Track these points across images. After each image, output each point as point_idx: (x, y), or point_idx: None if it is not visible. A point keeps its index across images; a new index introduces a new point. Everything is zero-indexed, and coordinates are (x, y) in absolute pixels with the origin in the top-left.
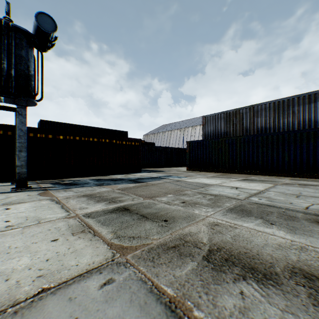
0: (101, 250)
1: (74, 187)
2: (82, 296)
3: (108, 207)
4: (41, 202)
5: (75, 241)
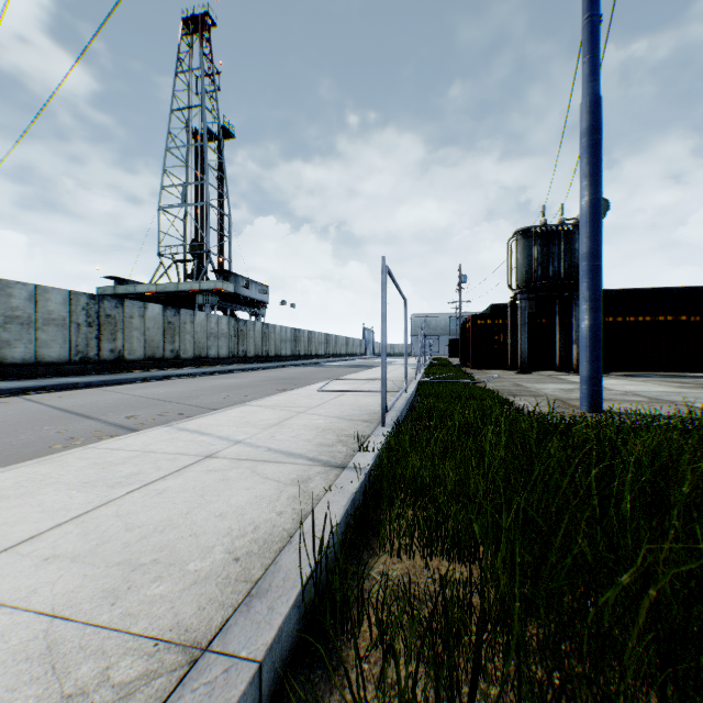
0: (702, 392)
1: (635, 377)
2: (699, 394)
3: (696, 386)
4: (621, 380)
5: (680, 389)
